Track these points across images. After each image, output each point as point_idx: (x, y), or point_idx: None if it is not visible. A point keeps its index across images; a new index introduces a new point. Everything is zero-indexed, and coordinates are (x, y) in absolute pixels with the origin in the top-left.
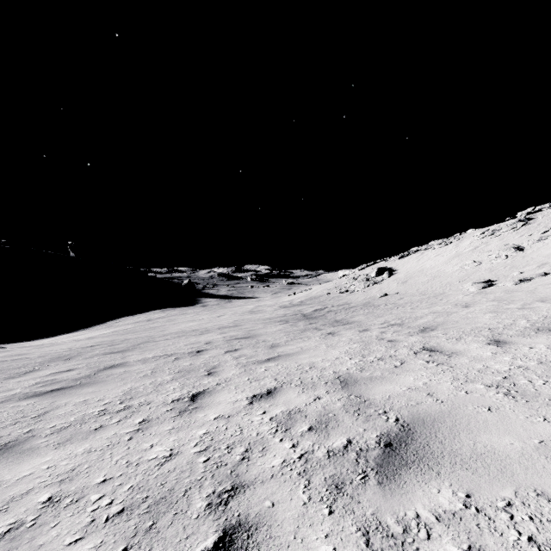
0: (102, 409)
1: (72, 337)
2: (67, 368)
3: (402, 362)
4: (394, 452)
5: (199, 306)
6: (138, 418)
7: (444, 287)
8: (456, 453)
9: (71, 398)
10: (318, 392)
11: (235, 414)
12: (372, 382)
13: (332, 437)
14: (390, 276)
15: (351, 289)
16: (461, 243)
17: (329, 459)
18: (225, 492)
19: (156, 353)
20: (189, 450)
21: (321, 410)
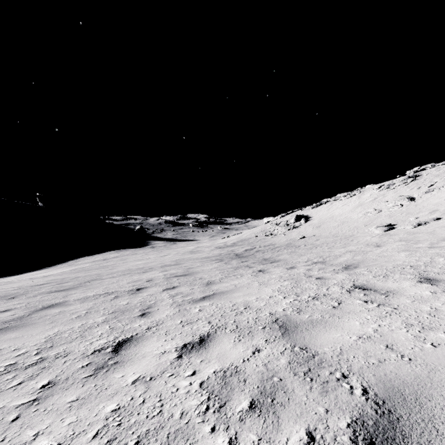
0: (11, 363)
1: (36, 275)
2: (5, 309)
3: (339, 301)
4: None
5: (148, 248)
6: (43, 379)
7: (352, 231)
8: None
9: None
10: (256, 341)
11: (159, 375)
12: (314, 328)
13: (284, 426)
14: (306, 222)
15: (275, 233)
16: (363, 195)
17: None
18: None
19: (98, 291)
20: None
21: (263, 370)
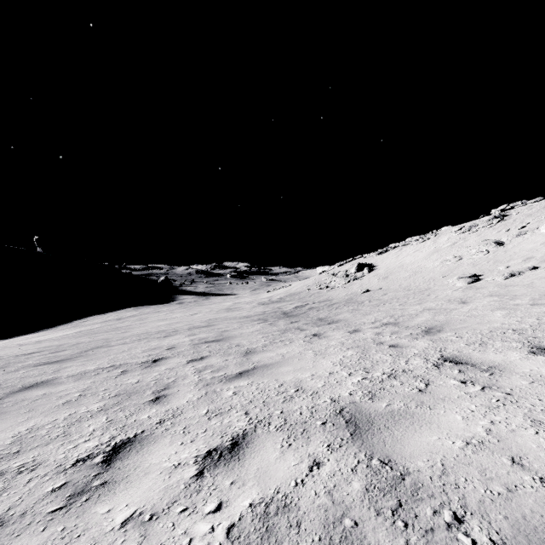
0: None
1: (31, 339)
2: None
3: (425, 381)
4: None
5: (175, 304)
6: None
7: (428, 283)
8: None
9: None
10: (313, 446)
11: (164, 510)
12: (397, 425)
13: None
14: (370, 272)
15: (331, 285)
16: (439, 239)
17: None
18: None
19: (101, 363)
20: None
21: (326, 503)
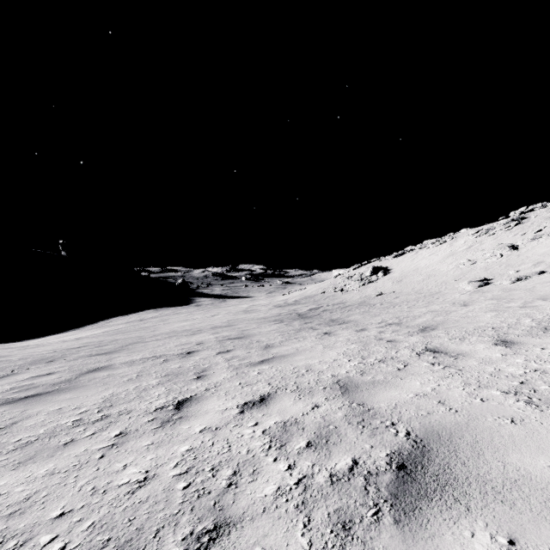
0: (76, 419)
1: (62, 338)
2: (48, 372)
3: (405, 364)
4: (410, 477)
5: (193, 306)
6: (114, 431)
7: (440, 286)
8: (485, 478)
9: (46, 405)
10: (316, 399)
11: (223, 426)
12: (375, 387)
13: (335, 456)
14: (385, 275)
15: (346, 288)
16: (455, 242)
17: (332, 486)
18: (206, 532)
19: (144, 354)
20: (168, 473)
21: (320, 421)
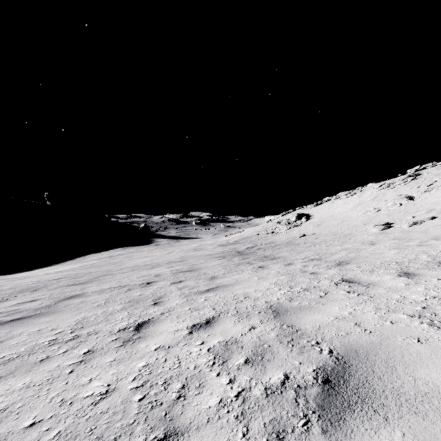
0: (52, 339)
1: (46, 271)
2: (32, 299)
3: (326, 292)
4: (334, 390)
5: (153, 245)
6: (83, 349)
7: (351, 229)
8: (399, 392)
9: (28, 327)
10: (252, 321)
11: (175, 344)
12: (301, 312)
13: (269, 371)
14: (307, 220)
15: (276, 231)
16: (363, 194)
17: (267, 398)
18: None
19: (111, 285)
20: (126, 386)
21: (256, 340)
